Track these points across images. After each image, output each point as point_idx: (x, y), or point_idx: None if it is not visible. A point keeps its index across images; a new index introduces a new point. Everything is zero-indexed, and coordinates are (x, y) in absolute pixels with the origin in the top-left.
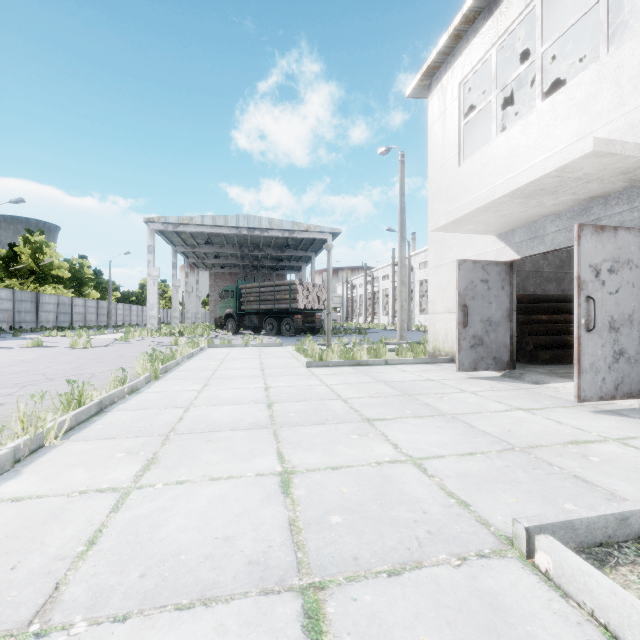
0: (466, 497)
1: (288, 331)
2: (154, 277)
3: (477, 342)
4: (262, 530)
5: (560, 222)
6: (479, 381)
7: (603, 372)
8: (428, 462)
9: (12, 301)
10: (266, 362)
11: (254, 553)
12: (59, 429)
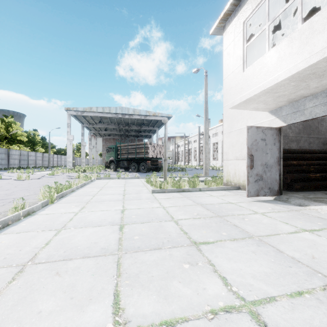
0: None
1: (143, 169)
2: (70, 140)
3: (259, 178)
4: None
5: (316, 100)
6: (262, 204)
7: None
8: (264, 310)
9: None
10: (127, 189)
11: None
12: None
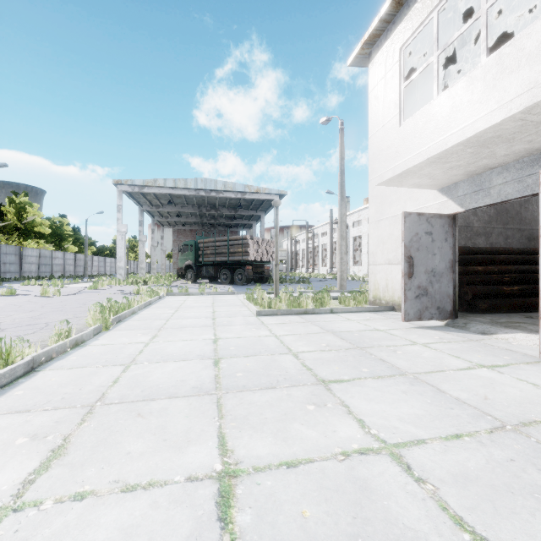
0: (484, 528)
1: (240, 280)
2: (122, 233)
3: (422, 292)
4: None
5: (508, 174)
6: (426, 331)
7: None
8: (408, 452)
9: None
10: (218, 310)
11: None
12: None
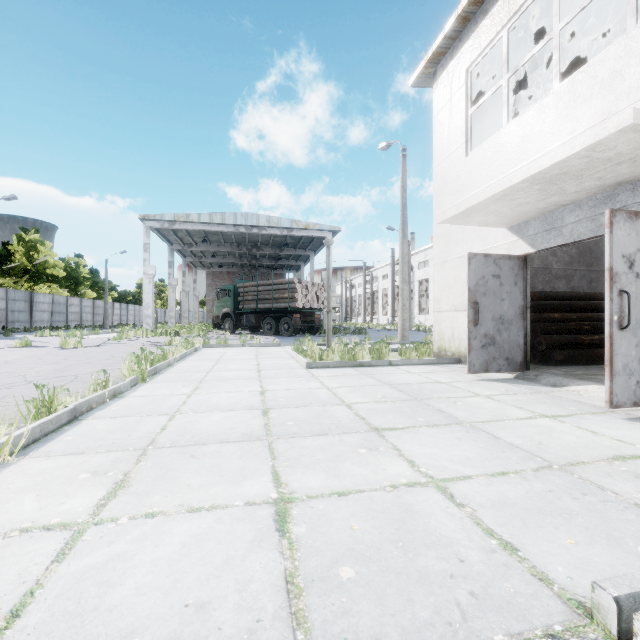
0: (510, 536)
1: (286, 331)
2: (150, 276)
3: (488, 341)
4: (249, 591)
5: (580, 211)
6: (492, 383)
7: (637, 375)
8: (454, 485)
9: (5, 300)
10: (263, 363)
11: (236, 633)
12: (18, 443)
